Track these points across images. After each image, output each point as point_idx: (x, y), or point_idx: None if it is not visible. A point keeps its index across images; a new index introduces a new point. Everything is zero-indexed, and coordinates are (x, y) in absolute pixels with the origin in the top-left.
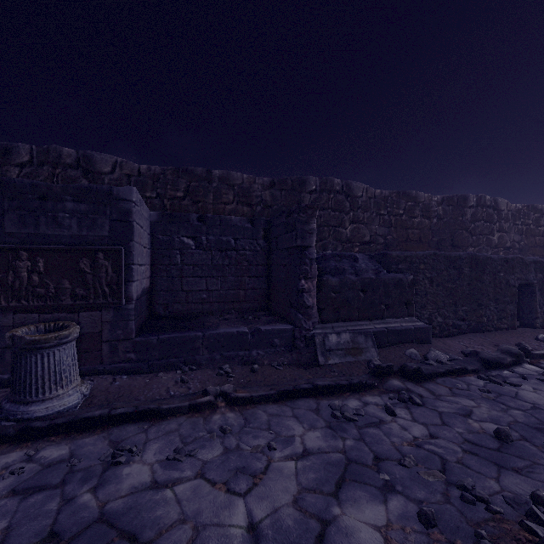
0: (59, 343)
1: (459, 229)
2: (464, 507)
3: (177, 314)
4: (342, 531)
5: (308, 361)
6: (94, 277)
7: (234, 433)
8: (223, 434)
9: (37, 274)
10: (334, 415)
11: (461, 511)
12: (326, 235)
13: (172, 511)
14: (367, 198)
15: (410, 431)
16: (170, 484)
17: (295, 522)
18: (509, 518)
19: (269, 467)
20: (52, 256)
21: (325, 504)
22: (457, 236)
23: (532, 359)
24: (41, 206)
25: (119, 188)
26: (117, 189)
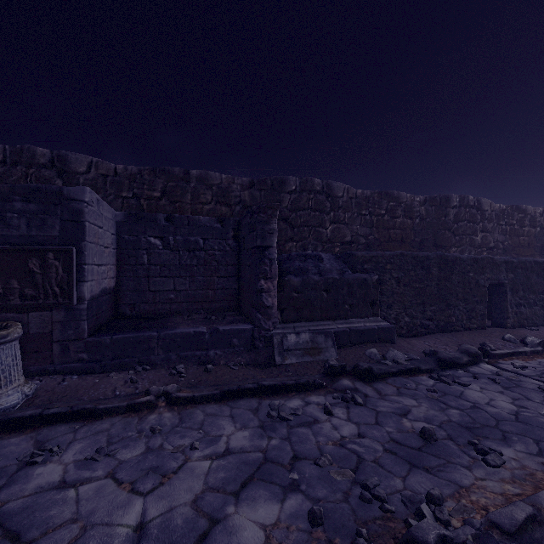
0: None
1: (442, 229)
2: (359, 506)
3: (144, 314)
4: (228, 530)
5: (265, 361)
6: (44, 277)
7: (163, 432)
8: (151, 434)
9: None
10: (269, 414)
11: (354, 509)
12: (306, 235)
13: (67, 510)
14: (348, 198)
15: (340, 430)
16: (78, 483)
17: (185, 521)
18: (398, 517)
19: (183, 466)
20: None
21: (223, 503)
22: (440, 236)
23: (491, 359)
24: None
25: (70, 188)
26: (68, 189)
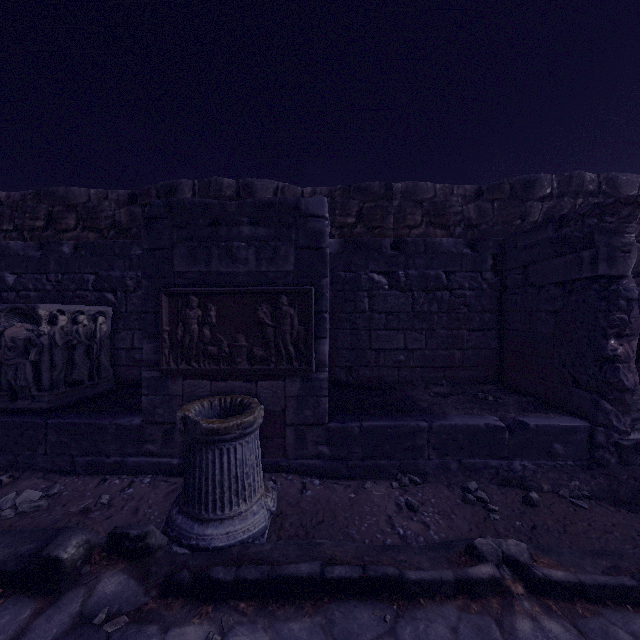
0: (241, 435)
1: None
2: None
3: (363, 382)
4: None
5: (635, 496)
6: (276, 331)
7: None
8: None
9: (209, 326)
10: None
11: None
12: None
13: None
14: None
15: None
16: None
17: None
18: None
19: None
20: (225, 302)
21: None
22: None
23: None
24: (212, 234)
25: (307, 199)
26: (305, 201)
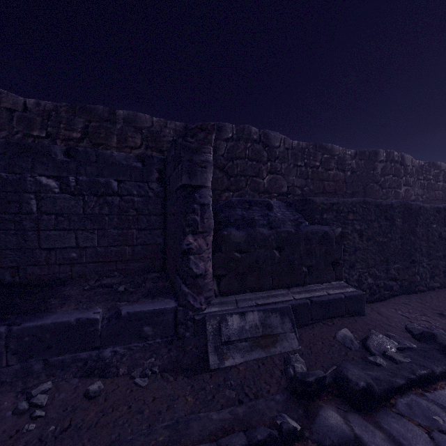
0: None
1: (370, 182)
2: None
3: (33, 281)
4: None
5: (193, 362)
6: None
7: None
8: None
9: None
10: None
11: None
12: (243, 185)
13: None
14: (285, 149)
15: None
16: None
17: None
18: None
19: None
20: None
21: None
22: (369, 189)
23: None
24: None
25: None
26: None
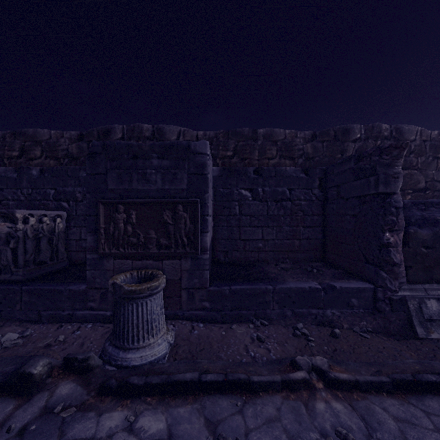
0: (150, 294)
1: None
2: None
3: (235, 261)
4: None
5: (399, 330)
6: (175, 228)
7: None
8: None
9: (131, 224)
10: None
11: None
12: None
13: None
14: (421, 141)
15: None
16: None
17: None
18: None
19: None
20: (141, 208)
21: None
22: None
23: None
24: (133, 164)
25: (195, 142)
26: (194, 143)
